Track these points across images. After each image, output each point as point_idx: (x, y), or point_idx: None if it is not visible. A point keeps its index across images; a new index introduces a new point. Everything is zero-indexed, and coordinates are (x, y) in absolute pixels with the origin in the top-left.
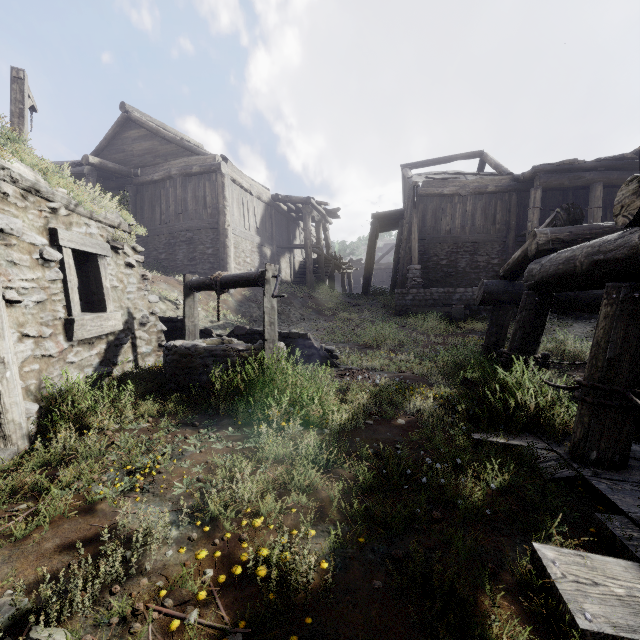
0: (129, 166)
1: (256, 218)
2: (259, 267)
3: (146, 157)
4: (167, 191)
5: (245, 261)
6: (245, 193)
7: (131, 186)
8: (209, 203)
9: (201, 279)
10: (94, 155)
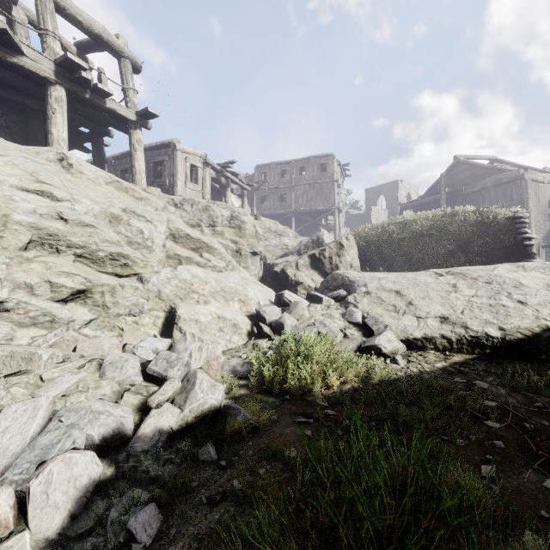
0: (456, 186)
1: (547, 197)
2: (549, 230)
3: (468, 179)
4: (483, 196)
5: (539, 228)
6: (538, 184)
7: (459, 197)
8: (515, 198)
9: (549, 244)
10: (435, 184)
